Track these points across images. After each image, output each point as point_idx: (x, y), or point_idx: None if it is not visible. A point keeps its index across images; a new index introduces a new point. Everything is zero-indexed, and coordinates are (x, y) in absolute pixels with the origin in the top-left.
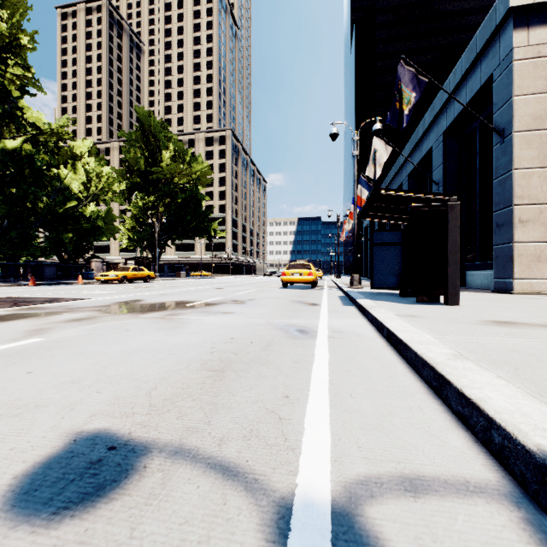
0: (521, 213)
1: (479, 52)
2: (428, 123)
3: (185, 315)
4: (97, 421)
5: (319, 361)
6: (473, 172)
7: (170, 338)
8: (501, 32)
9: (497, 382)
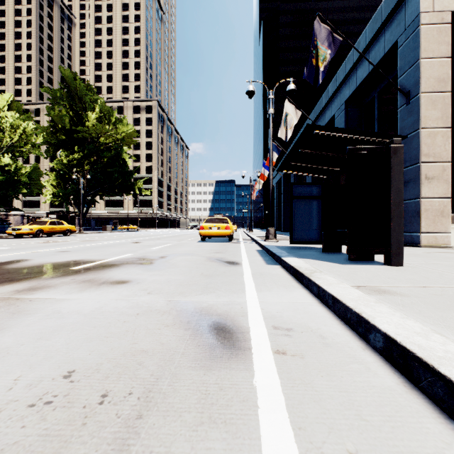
0: (427, 170)
1: (384, 21)
2: (331, 93)
3: (48, 291)
4: None
5: None
6: None
7: None
8: None
9: None
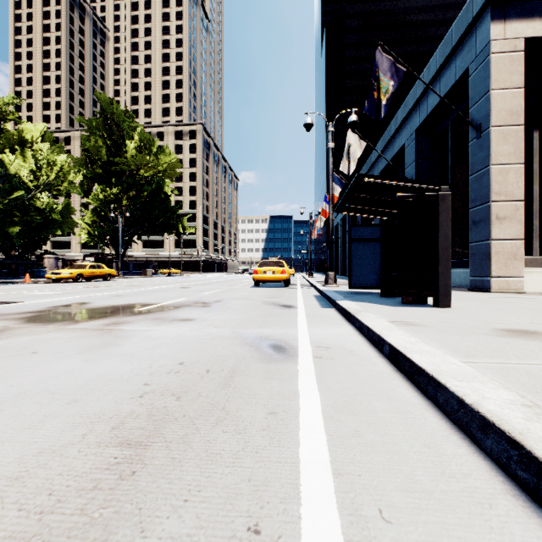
0: (498, 209)
1: (455, 46)
2: (401, 120)
3: (131, 325)
4: None
5: (307, 409)
6: (446, 169)
7: (89, 367)
8: (477, 24)
9: None
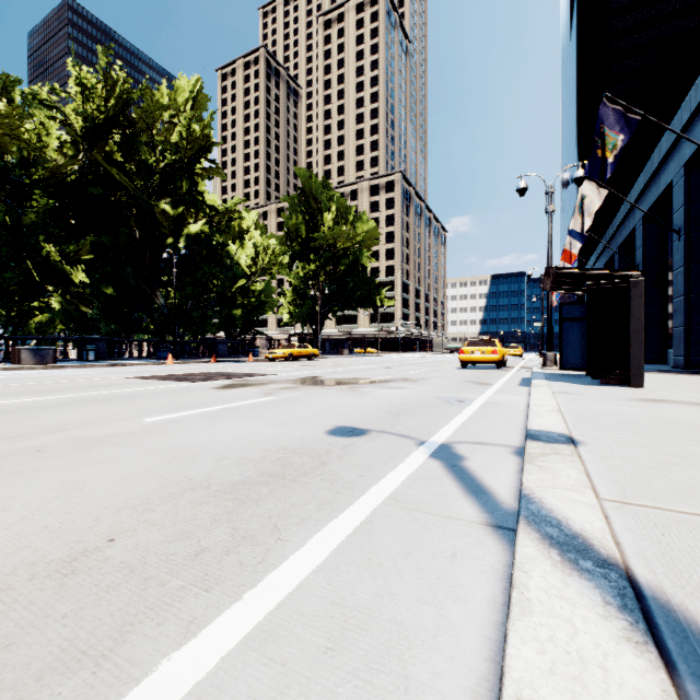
0: None
1: None
2: (665, 150)
3: (364, 388)
4: (342, 424)
5: (463, 414)
6: None
7: (359, 400)
8: None
9: (554, 418)
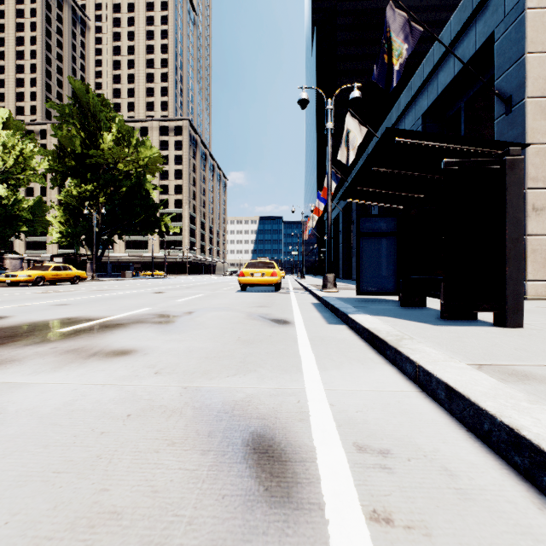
0: (535, 198)
1: (476, 8)
2: (404, 105)
3: (6, 369)
4: None
5: None
6: None
7: None
8: None
9: None
